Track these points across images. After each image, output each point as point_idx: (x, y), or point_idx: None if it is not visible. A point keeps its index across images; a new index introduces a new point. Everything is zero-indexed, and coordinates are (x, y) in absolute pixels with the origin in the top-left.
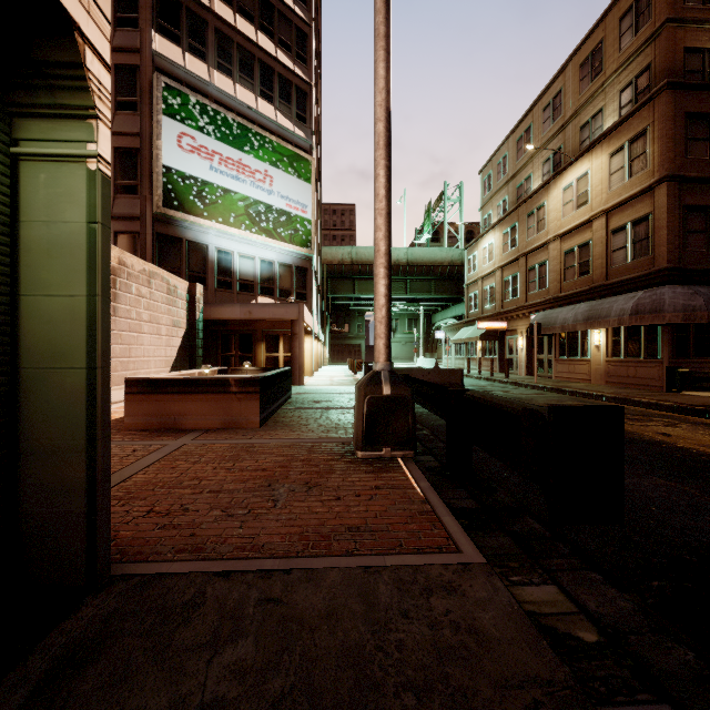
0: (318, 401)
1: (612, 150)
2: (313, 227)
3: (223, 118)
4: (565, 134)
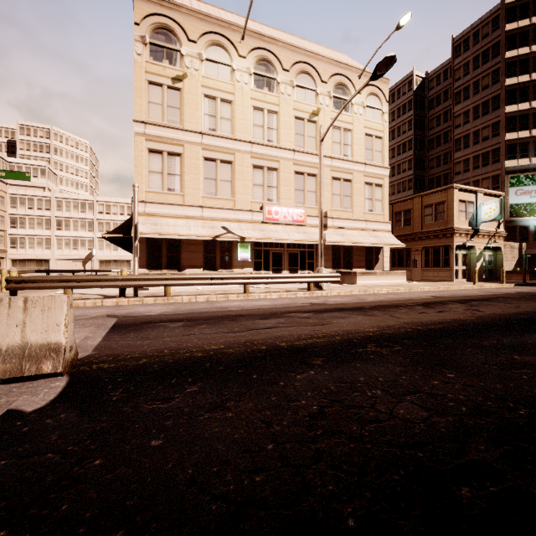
0: None
1: None
2: None
3: None
4: None
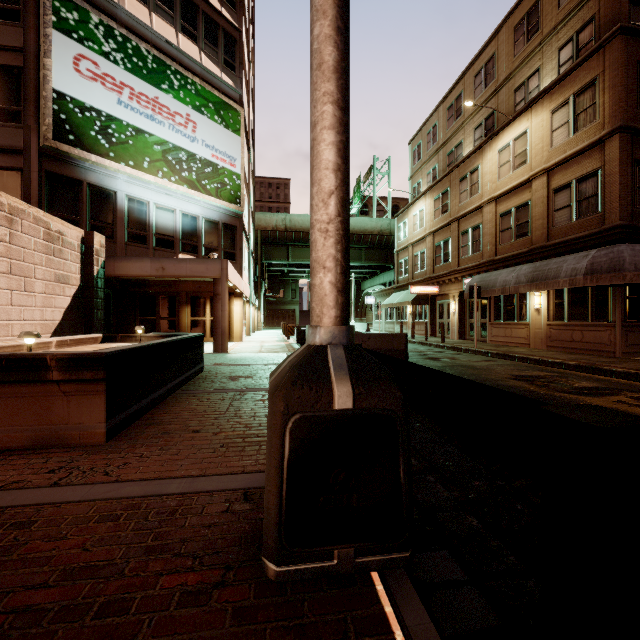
0: (236, 376)
1: (555, 105)
2: (242, 183)
3: (135, 47)
4: (498, 98)
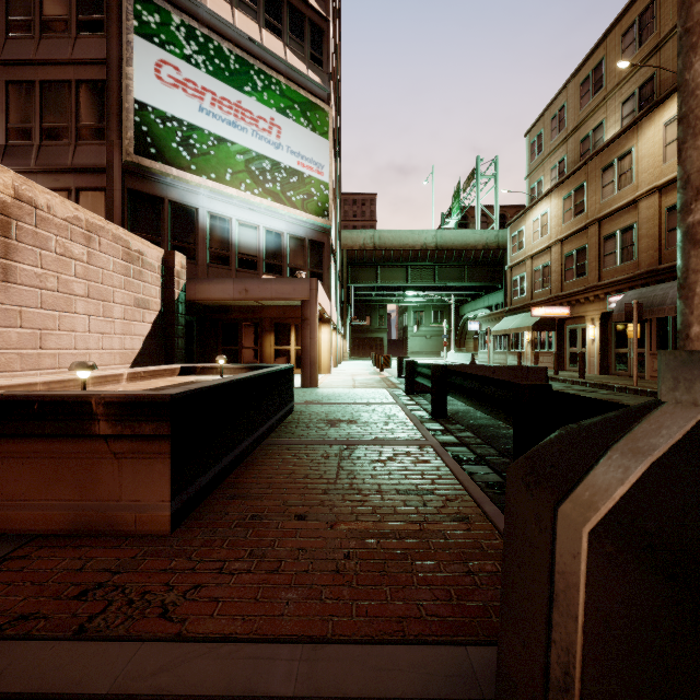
0: (335, 420)
1: None
2: (330, 193)
3: (217, 47)
4: (660, 57)
